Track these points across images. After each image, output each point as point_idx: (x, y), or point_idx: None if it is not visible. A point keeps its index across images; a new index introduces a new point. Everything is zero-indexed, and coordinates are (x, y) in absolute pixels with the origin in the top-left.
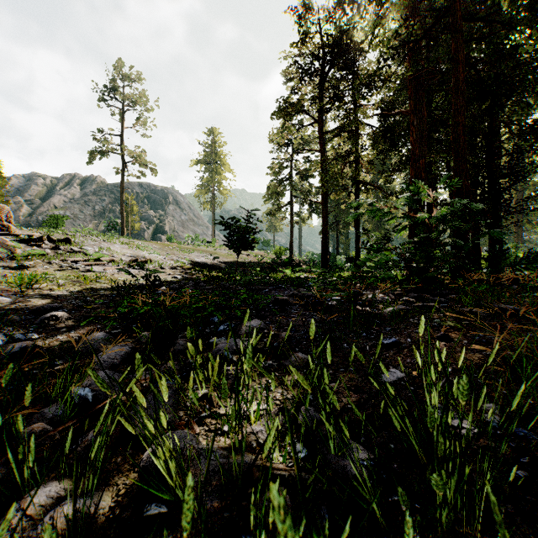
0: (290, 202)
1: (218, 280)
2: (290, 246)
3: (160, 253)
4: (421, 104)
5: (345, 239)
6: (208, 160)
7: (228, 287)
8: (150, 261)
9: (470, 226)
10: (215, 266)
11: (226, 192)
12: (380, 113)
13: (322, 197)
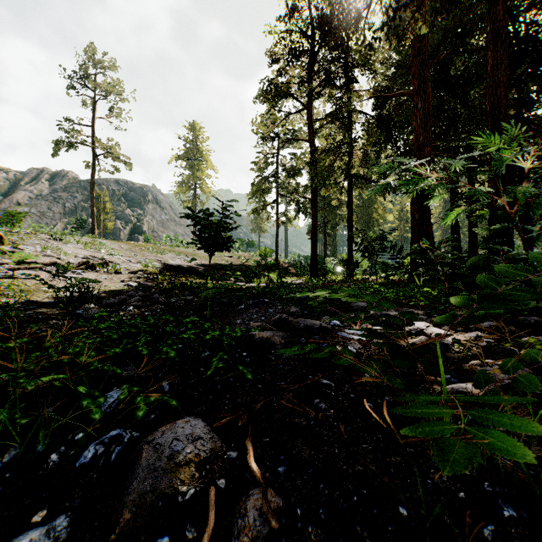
0: (276, 200)
1: (181, 289)
2: (276, 248)
3: (127, 254)
4: (425, 85)
5: (332, 241)
6: (189, 156)
7: (190, 301)
8: (106, 264)
9: None
10: (192, 269)
11: (208, 191)
12: (378, 96)
13: (311, 193)
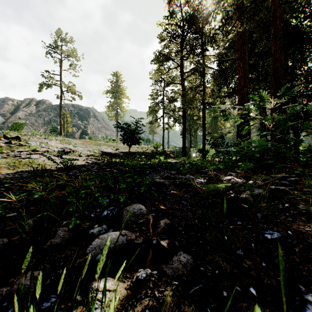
0: (162, 116)
1: (115, 164)
2: (162, 142)
3: (82, 146)
4: (244, 54)
5: (194, 139)
6: (114, 91)
7: (121, 170)
8: (73, 151)
9: (308, 124)
10: (117, 154)
11: (124, 110)
12: (219, 60)
13: (182, 112)
